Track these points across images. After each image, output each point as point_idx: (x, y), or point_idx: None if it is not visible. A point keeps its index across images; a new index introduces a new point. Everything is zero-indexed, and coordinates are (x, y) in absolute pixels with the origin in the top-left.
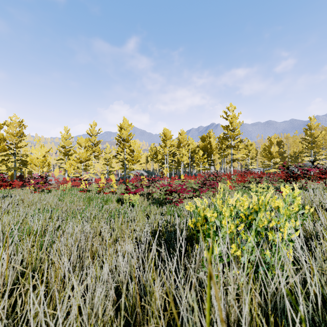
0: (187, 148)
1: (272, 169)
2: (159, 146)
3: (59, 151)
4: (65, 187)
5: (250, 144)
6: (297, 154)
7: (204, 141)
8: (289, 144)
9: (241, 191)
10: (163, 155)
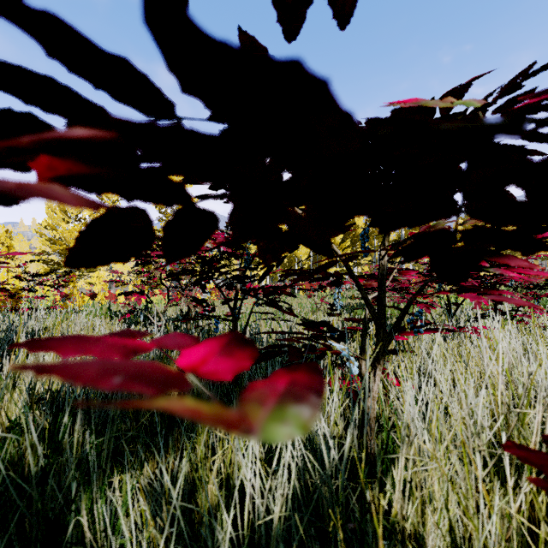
0: None
1: None
2: None
3: (41, 236)
4: None
5: None
6: None
7: None
8: None
9: None
10: None
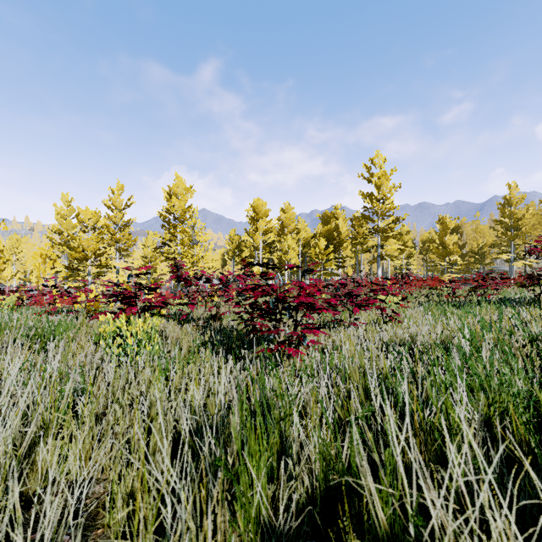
0: (297, 237)
1: (446, 274)
2: (245, 233)
3: (51, 241)
4: (2, 305)
5: (406, 232)
6: (484, 249)
7: (327, 223)
8: (465, 235)
9: (435, 310)
10: (252, 249)
